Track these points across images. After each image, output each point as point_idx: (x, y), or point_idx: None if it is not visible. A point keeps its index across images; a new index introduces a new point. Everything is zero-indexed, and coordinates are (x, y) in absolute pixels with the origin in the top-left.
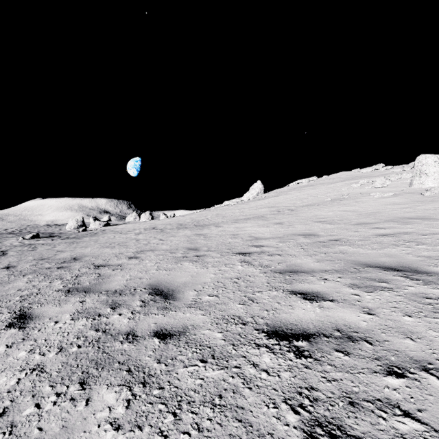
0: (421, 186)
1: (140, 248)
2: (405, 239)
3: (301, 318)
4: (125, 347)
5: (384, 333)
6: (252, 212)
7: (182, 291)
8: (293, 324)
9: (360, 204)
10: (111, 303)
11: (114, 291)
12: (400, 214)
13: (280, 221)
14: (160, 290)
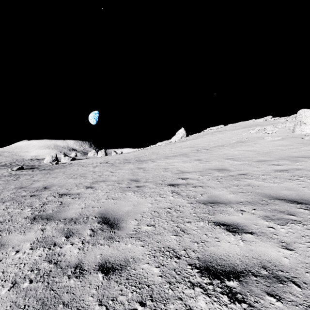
0: (301, 132)
1: (95, 179)
2: (298, 174)
3: (228, 252)
4: (72, 283)
5: (308, 272)
6: (178, 150)
7: (125, 220)
8: (221, 258)
9: (257, 145)
10: (66, 231)
11: (71, 219)
12: (289, 153)
13: (199, 158)
14: (108, 219)
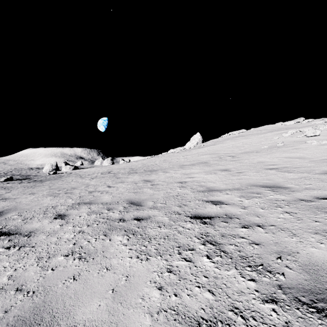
0: None
1: (81, 198)
2: None
3: None
4: None
5: None
6: (194, 158)
7: None
8: None
9: (302, 150)
10: None
11: None
12: None
13: (226, 168)
14: None
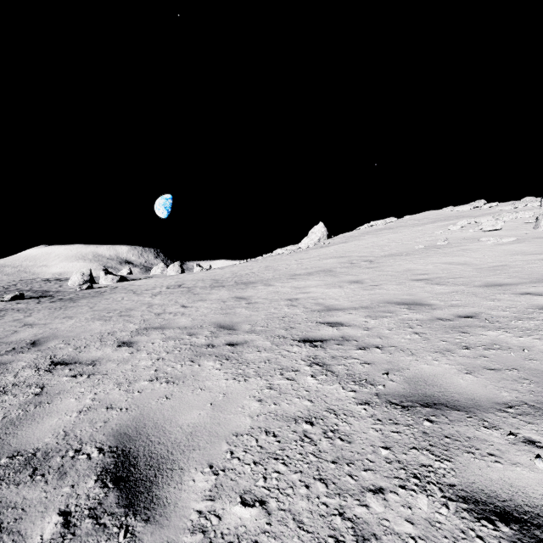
0: None
1: (147, 323)
2: None
3: None
4: None
5: None
6: (314, 264)
7: (180, 471)
8: None
9: (470, 253)
10: None
11: (30, 455)
12: None
13: (357, 279)
14: (131, 460)
